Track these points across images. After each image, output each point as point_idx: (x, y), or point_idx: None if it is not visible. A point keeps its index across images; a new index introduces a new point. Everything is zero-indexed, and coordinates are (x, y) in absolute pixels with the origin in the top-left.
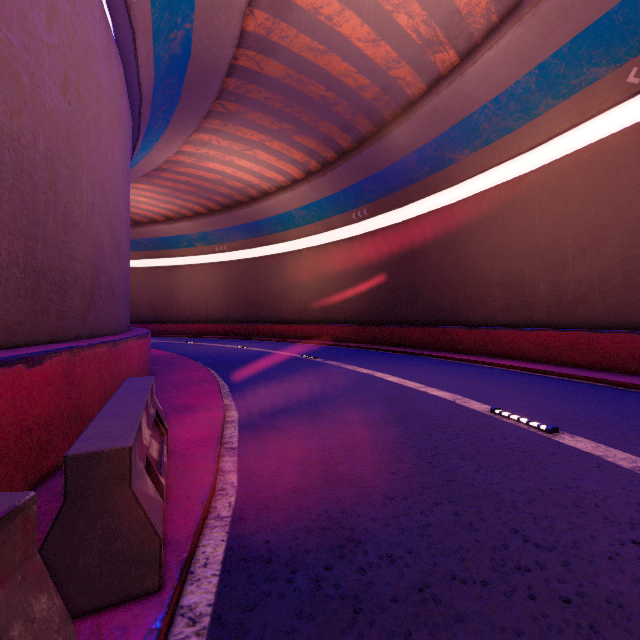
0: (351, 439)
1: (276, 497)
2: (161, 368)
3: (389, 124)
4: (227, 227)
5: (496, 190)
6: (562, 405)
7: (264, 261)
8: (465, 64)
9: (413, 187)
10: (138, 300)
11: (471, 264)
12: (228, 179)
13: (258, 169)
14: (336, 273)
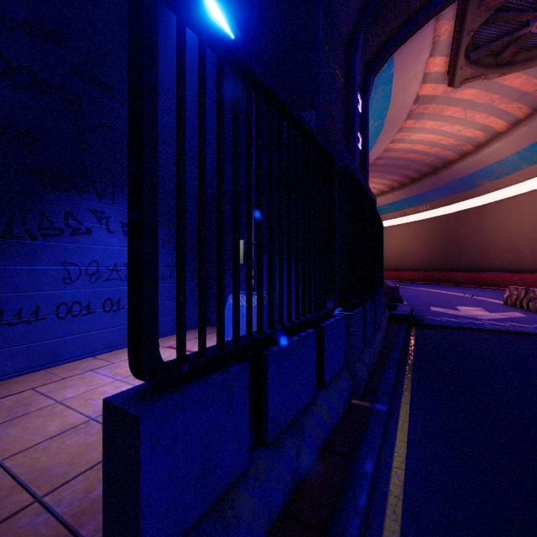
0: (417, 295)
1: (403, 297)
2: None
3: (440, 169)
4: None
5: (504, 201)
6: (495, 296)
7: None
8: (478, 151)
9: (457, 195)
10: None
11: (492, 239)
12: None
13: None
14: (409, 241)
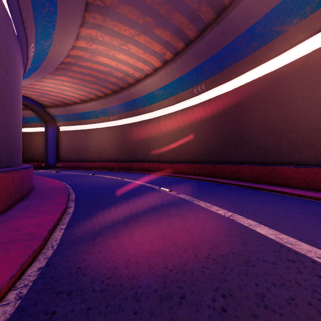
0: None
1: None
2: (22, 206)
3: (227, 8)
4: (116, 105)
5: None
6: None
7: (138, 124)
8: None
9: (242, 62)
10: (69, 149)
11: (296, 115)
12: (114, 71)
13: (132, 61)
14: (183, 130)
